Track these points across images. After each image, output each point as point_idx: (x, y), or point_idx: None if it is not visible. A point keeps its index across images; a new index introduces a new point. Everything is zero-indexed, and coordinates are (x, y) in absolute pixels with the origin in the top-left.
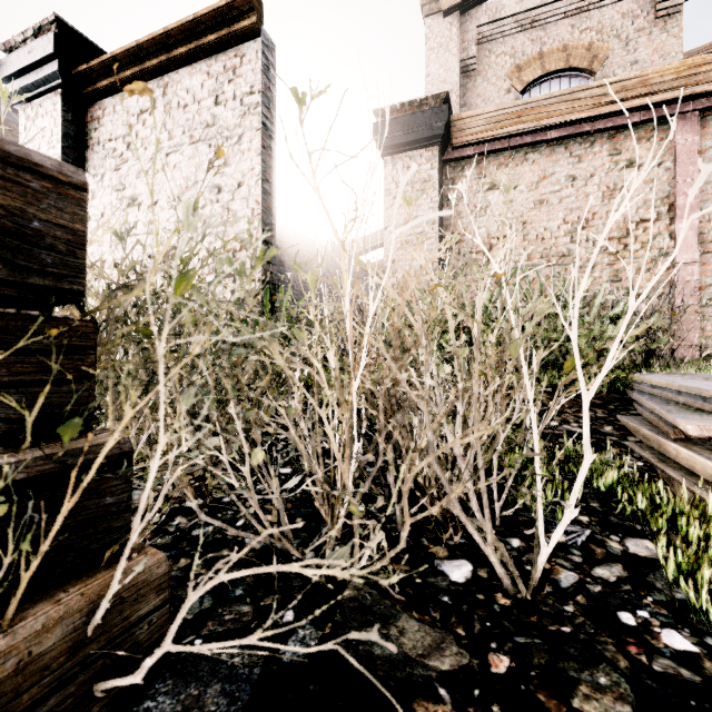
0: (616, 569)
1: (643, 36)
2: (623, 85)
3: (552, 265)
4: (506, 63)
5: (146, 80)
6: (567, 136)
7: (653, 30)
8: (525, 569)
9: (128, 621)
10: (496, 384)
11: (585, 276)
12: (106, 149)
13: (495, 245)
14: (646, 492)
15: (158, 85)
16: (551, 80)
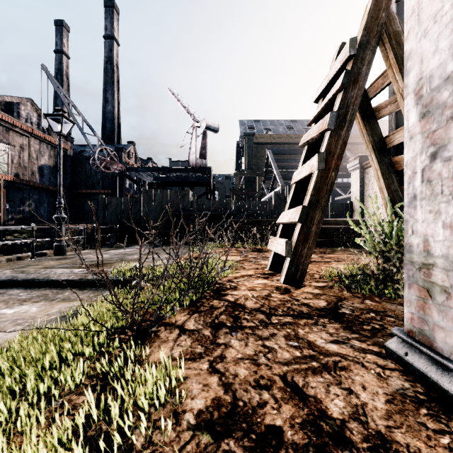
0: None
1: None
2: None
3: None
4: None
5: None
6: None
7: None
8: None
9: None
10: None
11: None
12: (369, 180)
13: None
14: None
15: None
16: None
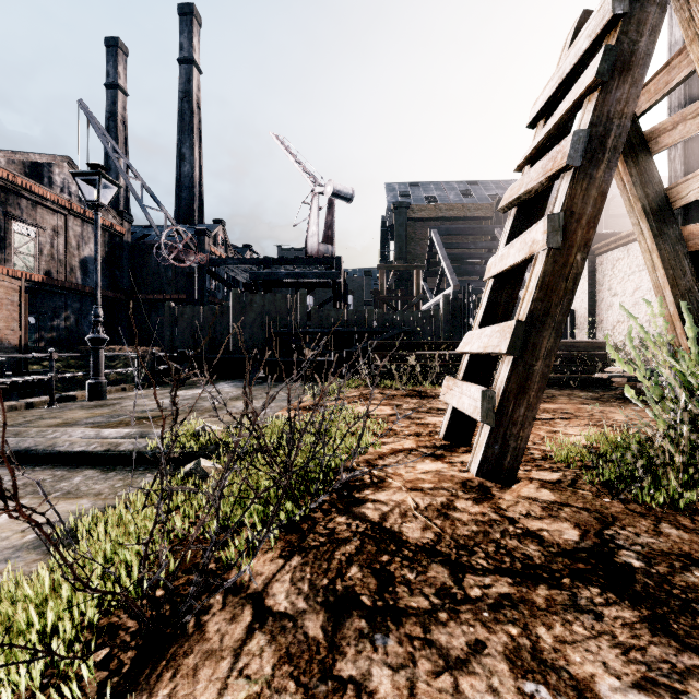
0: None
1: None
2: None
3: None
4: None
5: (619, 247)
6: None
7: None
8: None
9: (610, 379)
10: None
11: None
12: (603, 274)
13: None
14: None
15: (624, 248)
16: None
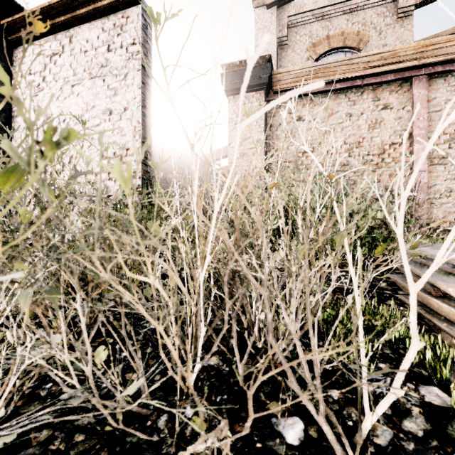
0: (420, 421)
1: (390, 29)
2: (382, 56)
3: (337, 171)
4: (306, 41)
5: (56, 31)
6: (347, 87)
7: (396, 25)
8: (348, 424)
9: None
10: (320, 265)
11: (412, 177)
12: (27, 80)
13: (301, 157)
14: (427, 342)
15: (66, 35)
16: (334, 54)
